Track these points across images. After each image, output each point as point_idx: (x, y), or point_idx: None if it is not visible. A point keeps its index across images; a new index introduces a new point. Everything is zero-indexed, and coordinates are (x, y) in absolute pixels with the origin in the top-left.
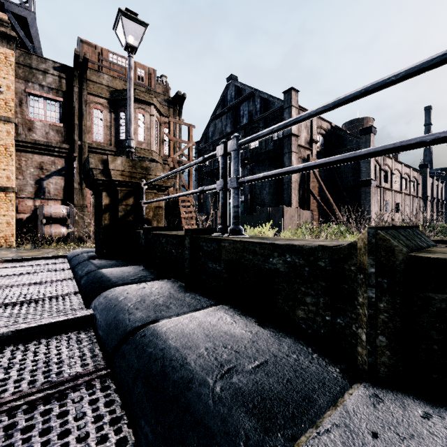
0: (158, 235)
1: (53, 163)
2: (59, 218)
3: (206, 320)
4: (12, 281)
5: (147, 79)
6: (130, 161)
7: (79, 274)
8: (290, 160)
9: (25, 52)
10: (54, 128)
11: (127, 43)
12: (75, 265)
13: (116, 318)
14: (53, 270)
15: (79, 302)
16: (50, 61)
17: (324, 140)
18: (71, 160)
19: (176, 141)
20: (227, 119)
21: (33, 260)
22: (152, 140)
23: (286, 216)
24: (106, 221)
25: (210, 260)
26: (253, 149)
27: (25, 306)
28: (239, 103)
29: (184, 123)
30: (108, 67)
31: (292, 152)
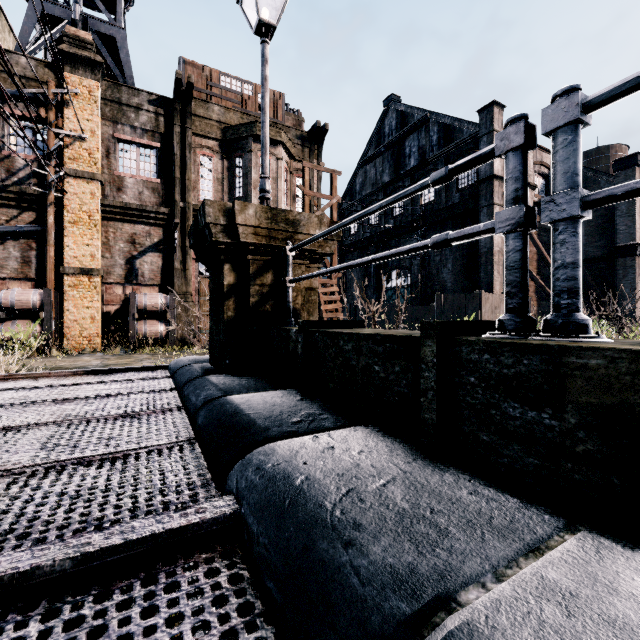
0: (335, 335)
1: (148, 235)
2: (155, 312)
3: (626, 620)
4: (90, 408)
5: (272, 109)
6: (269, 210)
7: (192, 403)
8: (490, 219)
9: (113, 83)
10: (150, 186)
11: (260, 20)
12: (183, 383)
13: (314, 555)
14: (150, 391)
15: (200, 464)
16: (144, 92)
17: (546, 183)
18: (171, 229)
19: (313, 196)
20: (384, 162)
21: (122, 371)
22: (280, 196)
23: (485, 307)
24: (230, 311)
25: (513, 400)
26: (427, 204)
27: (106, 468)
28: (403, 137)
29: (324, 170)
30: (219, 95)
31: (493, 205)
